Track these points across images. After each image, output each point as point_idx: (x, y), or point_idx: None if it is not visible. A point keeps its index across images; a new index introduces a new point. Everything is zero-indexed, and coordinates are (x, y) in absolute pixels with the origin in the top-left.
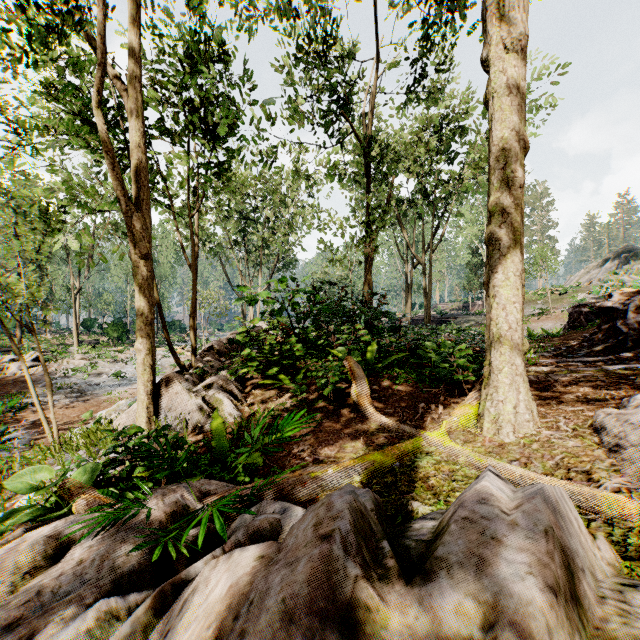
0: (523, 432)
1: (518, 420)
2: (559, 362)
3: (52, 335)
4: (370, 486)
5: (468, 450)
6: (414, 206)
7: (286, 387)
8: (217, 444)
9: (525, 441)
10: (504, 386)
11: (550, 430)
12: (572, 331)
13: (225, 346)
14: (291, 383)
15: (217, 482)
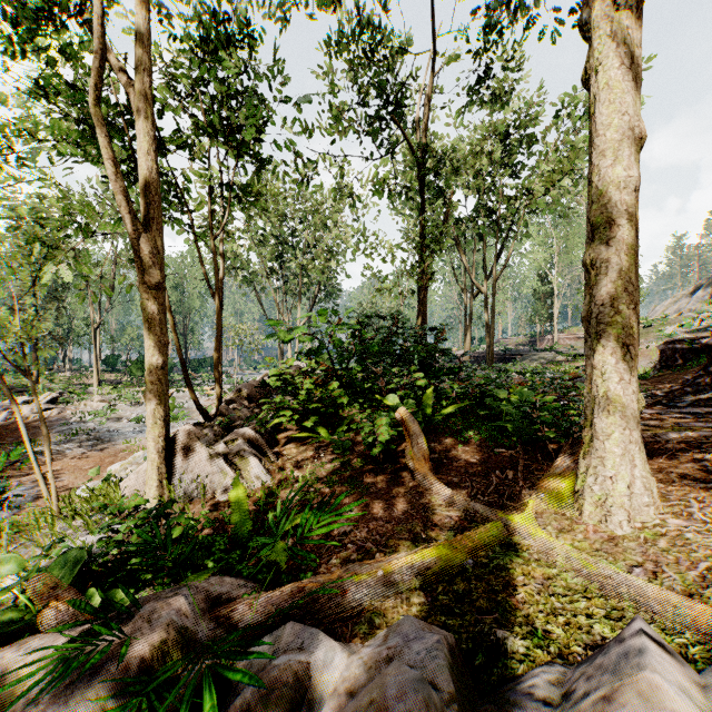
0: (640, 520)
1: (633, 503)
2: (661, 413)
3: (72, 373)
4: (434, 596)
5: (566, 545)
6: (474, 227)
7: (326, 442)
8: (237, 521)
9: (646, 535)
10: (614, 457)
11: (679, 518)
12: (665, 372)
13: (256, 390)
14: (332, 437)
15: (232, 580)
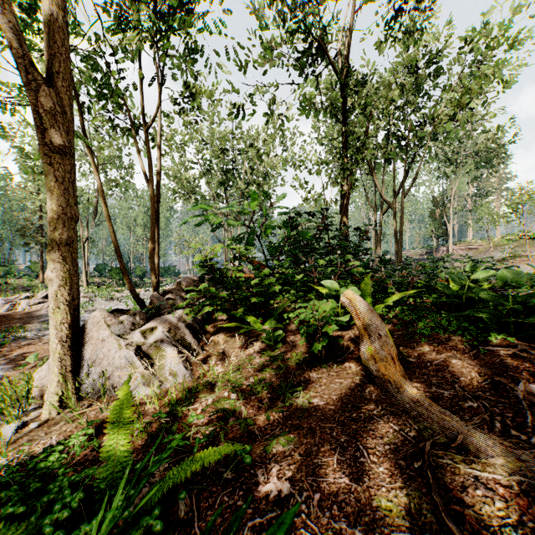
0: None
1: None
2: None
3: None
4: None
5: None
6: (385, 153)
7: (256, 332)
8: (109, 455)
9: None
10: None
11: None
12: None
13: (195, 283)
14: (262, 327)
15: None
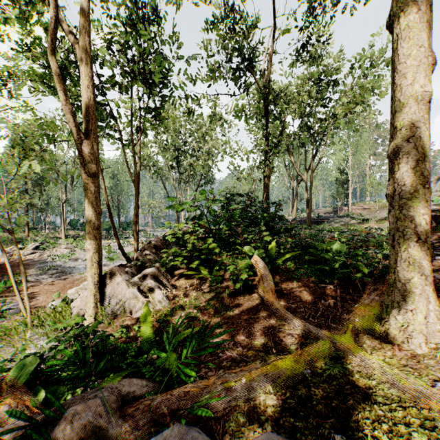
0: (433, 342)
1: (428, 329)
2: None
3: (49, 231)
4: (284, 399)
5: (380, 361)
6: (299, 138)
7: (205, 277)
8: (144, 334)
9: None
10: (413, 296)
11: None
12: None
13: (161, 242)
14: (209, 273)
15: (138, 381)
